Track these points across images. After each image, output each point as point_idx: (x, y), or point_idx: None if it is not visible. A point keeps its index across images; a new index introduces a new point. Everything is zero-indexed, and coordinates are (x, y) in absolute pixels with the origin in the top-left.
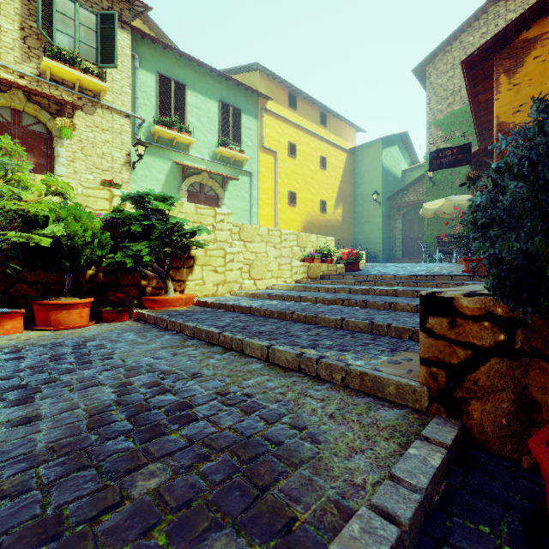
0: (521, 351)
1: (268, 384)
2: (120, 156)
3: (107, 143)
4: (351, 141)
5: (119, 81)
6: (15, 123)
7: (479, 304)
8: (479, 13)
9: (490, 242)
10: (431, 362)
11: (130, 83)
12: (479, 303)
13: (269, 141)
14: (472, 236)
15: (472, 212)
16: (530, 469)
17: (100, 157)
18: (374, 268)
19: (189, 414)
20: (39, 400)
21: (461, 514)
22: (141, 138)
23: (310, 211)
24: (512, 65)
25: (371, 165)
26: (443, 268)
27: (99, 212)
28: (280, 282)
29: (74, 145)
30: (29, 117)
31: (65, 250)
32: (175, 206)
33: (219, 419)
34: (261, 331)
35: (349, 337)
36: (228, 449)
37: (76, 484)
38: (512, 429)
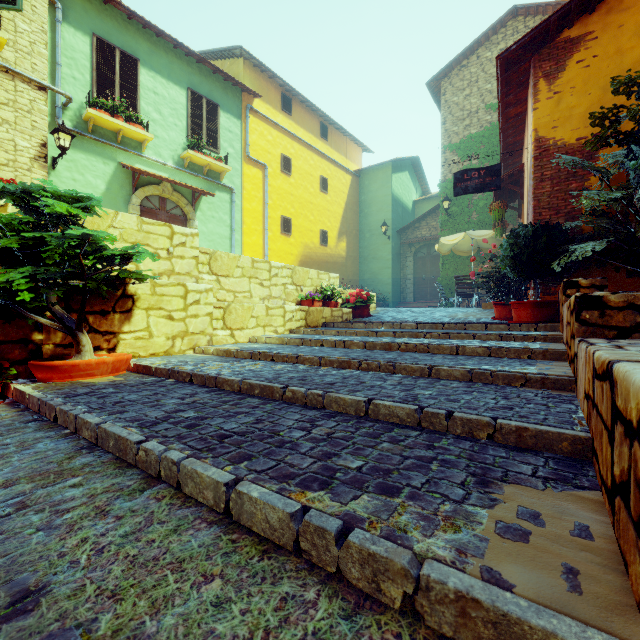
0: None
1: (212, 629)
2: (29, 146)
3: (6, 124)
4: (356, 161)
5: (27, 33)
6: None
7: None
8: (498, 26)
9: None
10: None
11: (47, 41)
12: None
13: (257, 151)
14: None
15: (510, 244)
16: None
17: None
18: (387, 313)
19: None
20: None
21: None
22: (67, 124)
23: (308, 242)
24: (552, 69)
25: (380, 192)
26: (467, 313)
27: None
28: (269, 332)
29: None
30: None
31: None
32: (96, 213)
33: None
34: (224, 433)
35: (387, 442)
36: None
37: None
38: None
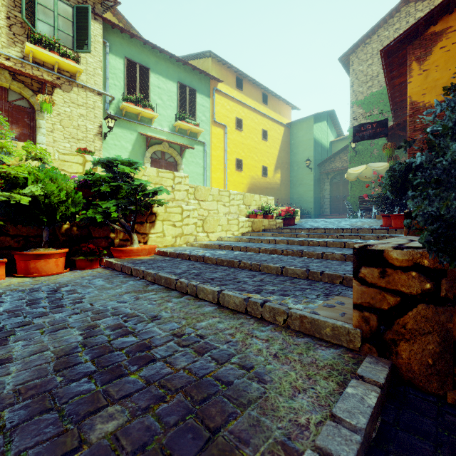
0: (445, 298)
1: (218, 326)
2: (93, 128)
3: (82, 117)
4: (287, 117)
5: (92, 64)
6: (1, 99)
7: (407, 256)
8: (394, 12)
9: (428, 200)
10: (364, 307)
11: (102, 66)
12: (407, 255)
13: (220, 117)
14: (411, 194)
15: (389, 176)
16: (454, 404)
17: (76, 128)
18: (307, 222)
19: (147, 355)
20: (12, 342)
21: (397, 451)
22: (111, 113)
23: (253, 175)
24: (422, 54)
25: (304, 137)
26: (364, 222)
27: (74, 175)
28: (229, 235)
29: (53, 118)
30: (14, 93)
31: (43, 208)
32: (139, 170)
33: (174, 360)
34: (212, 277)
35: (289, 283)
36: (182, 390)
37: (38, 428)
38: (437, 368)
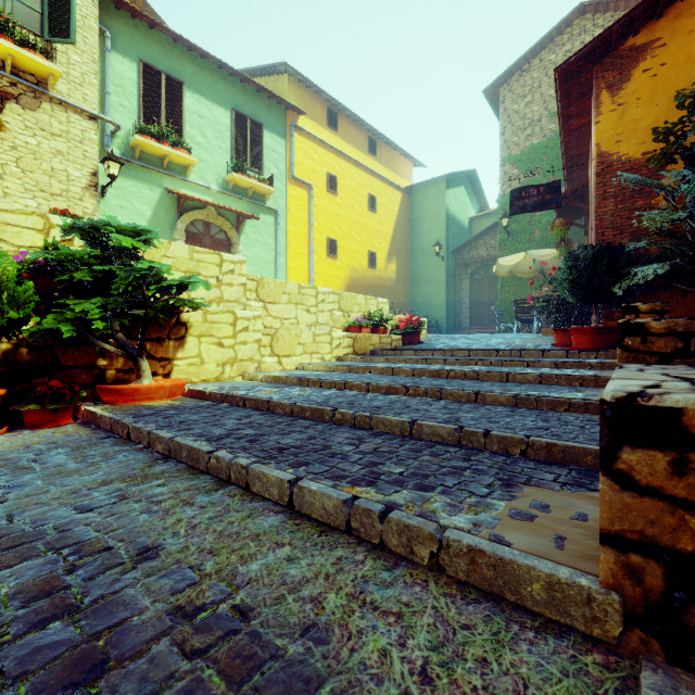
0: None
1: (287, 572)
2: (81, 175)
3: (60, 155)
4: (407, 177)
5: (79, 65)
6: None
7: None
8: (563, 25)
9: None
10: (628, 542)
11: (97, 70)
12: None
13: (302, 170)
14: None
15: (568, 267)
16: None
17: (48, 174)
18: (439, 340)
19: None
20: None
21: None
22: (116, 152)
23: (355, 265)
24: (616, 79)
25: (433, 210)
26: (525, 340)
27: (25, 250)
28: (316, 360)
29: (3, 153)
30: None
31: None
32: (154, 245)
33: None
34: (282, 446)
35: (427, 455)
36: None
37: None
38: None
